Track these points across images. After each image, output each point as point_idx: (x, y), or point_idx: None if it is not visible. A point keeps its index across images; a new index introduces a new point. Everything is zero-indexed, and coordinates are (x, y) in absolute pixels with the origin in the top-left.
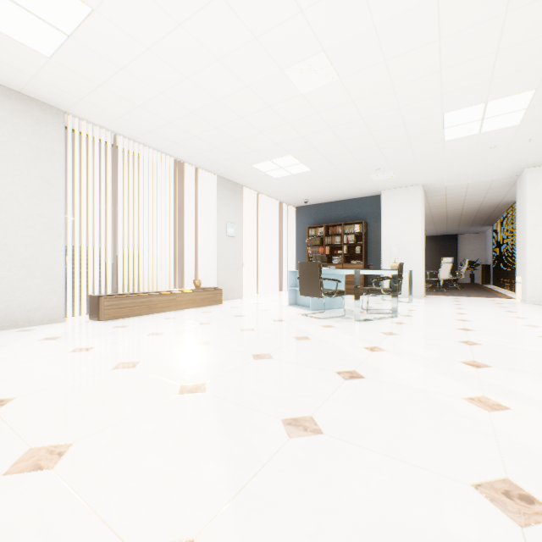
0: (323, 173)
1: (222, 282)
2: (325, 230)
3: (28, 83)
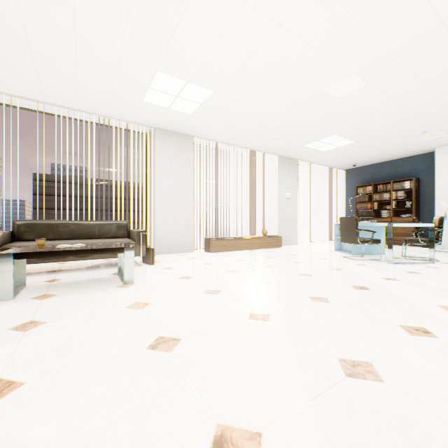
0: (367, 142)
1: (281, 232)
2: (373, 188)
3: (179, 127)
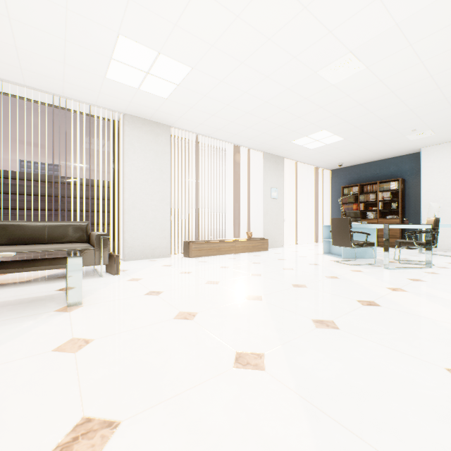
0: (356, 140)
1: (267, 234)
2: (359, 189)
3: (153, 114)
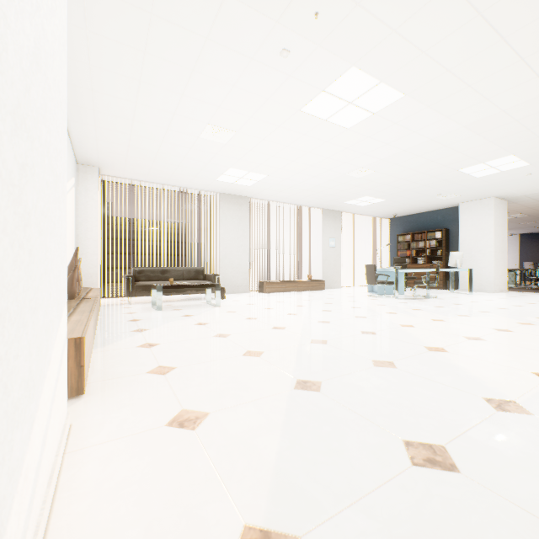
0: (397, 200)
1: (326, 277)
2: (411, 237)
3: (239, 192)
